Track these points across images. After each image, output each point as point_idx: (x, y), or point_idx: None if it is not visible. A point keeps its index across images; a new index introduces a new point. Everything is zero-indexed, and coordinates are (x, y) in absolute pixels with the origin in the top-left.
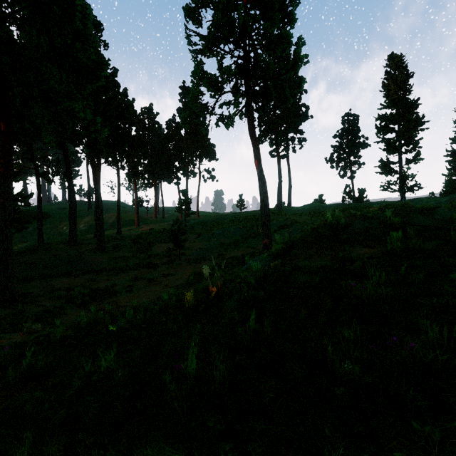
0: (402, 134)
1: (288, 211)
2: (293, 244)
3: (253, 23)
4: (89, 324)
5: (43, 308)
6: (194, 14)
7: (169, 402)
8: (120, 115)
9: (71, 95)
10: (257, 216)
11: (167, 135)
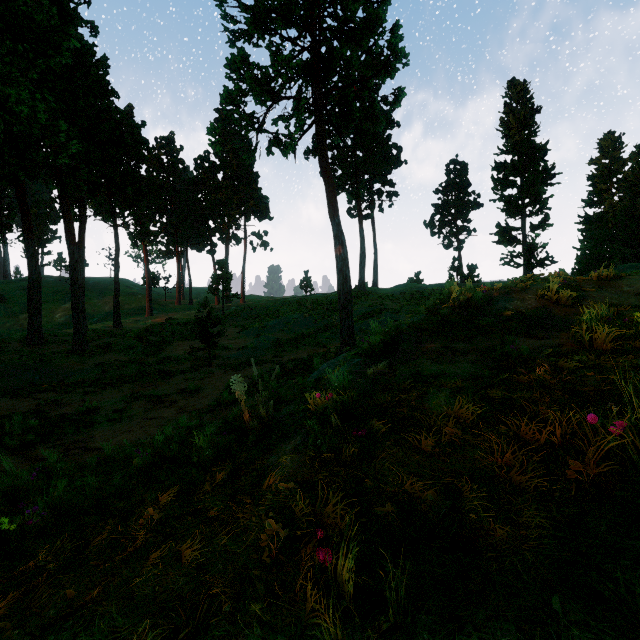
0: (526, 189)
1: (374, 293)
2: (400, 333)
3: None
4: None
5: None
6: None
7: None
8: (119, 141)
9: (9, 79)
10: (330, 301)
11: (196, 180)
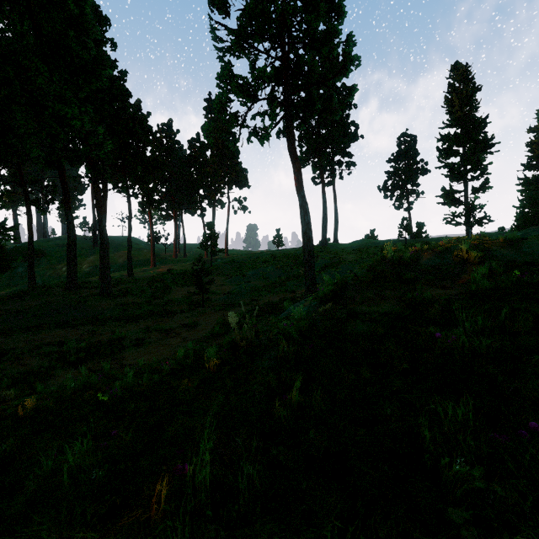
0: (468, 158)
1: (335, 248)
2: (345, 284)
3: (293, 15)
4: (77, 390)
5: (25, 368)
6: (221, 1)
7: (163, 533)
8: (132, 130)
9: (64, 99)
10: (298, 255)
11: (189, 157)
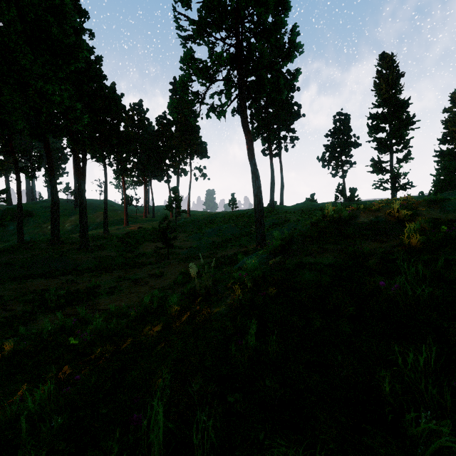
0: (393, 133)
1: (281, 209)
2: (292, 238)
3: (246, 8)
4: (53, 334)
5: (11, 313)
6: None
7: None
8: (107, 108)
9: (46, 78)
10: (249, 215)
11: (157, 132)
